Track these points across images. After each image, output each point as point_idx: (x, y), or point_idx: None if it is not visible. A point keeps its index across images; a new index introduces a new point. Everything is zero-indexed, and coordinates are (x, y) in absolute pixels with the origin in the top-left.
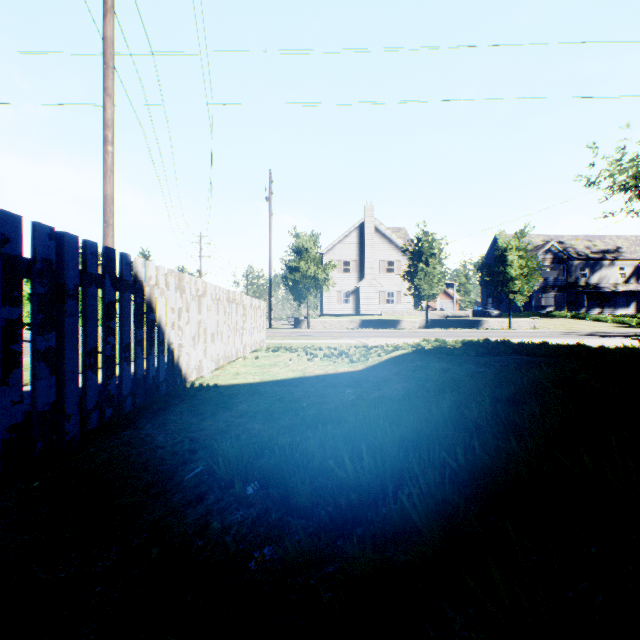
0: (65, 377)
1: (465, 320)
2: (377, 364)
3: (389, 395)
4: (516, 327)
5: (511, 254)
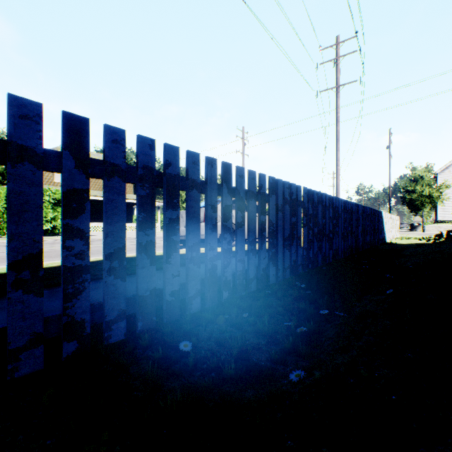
0: (379, 234)
1: None
2: None
3: None
4: None
5: None
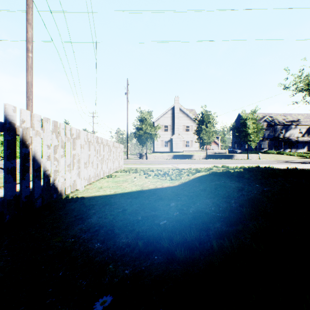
0: None
1: (225, 155)
2: (188, 181)
3: (204, 210)
4: (250, 158)
5: (249, 121)
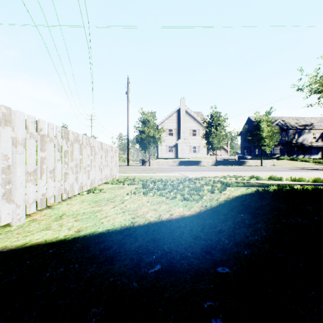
0: None
1: (236, 161)
2: (218, 207)
3: None
4: (264, 165)
5: (263, 124)
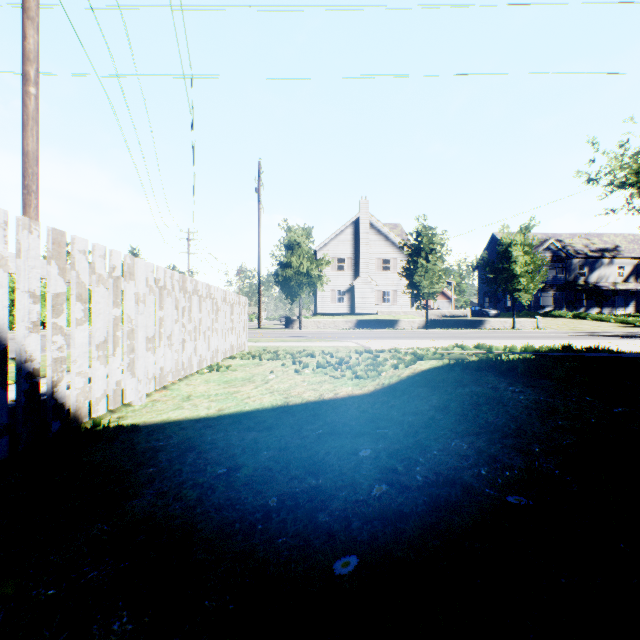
0: None
1: (466, 320)
2: (397, 384)
3: (456, 475)
4: (519, 327)
5: (516, 250)
